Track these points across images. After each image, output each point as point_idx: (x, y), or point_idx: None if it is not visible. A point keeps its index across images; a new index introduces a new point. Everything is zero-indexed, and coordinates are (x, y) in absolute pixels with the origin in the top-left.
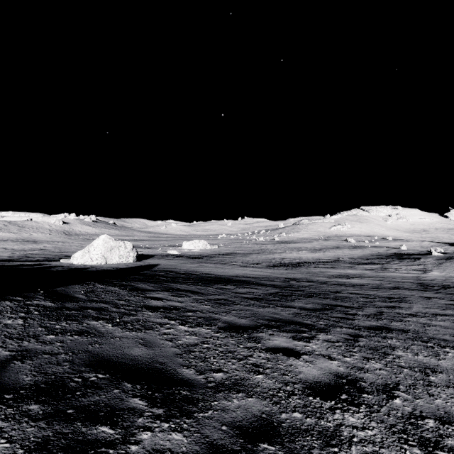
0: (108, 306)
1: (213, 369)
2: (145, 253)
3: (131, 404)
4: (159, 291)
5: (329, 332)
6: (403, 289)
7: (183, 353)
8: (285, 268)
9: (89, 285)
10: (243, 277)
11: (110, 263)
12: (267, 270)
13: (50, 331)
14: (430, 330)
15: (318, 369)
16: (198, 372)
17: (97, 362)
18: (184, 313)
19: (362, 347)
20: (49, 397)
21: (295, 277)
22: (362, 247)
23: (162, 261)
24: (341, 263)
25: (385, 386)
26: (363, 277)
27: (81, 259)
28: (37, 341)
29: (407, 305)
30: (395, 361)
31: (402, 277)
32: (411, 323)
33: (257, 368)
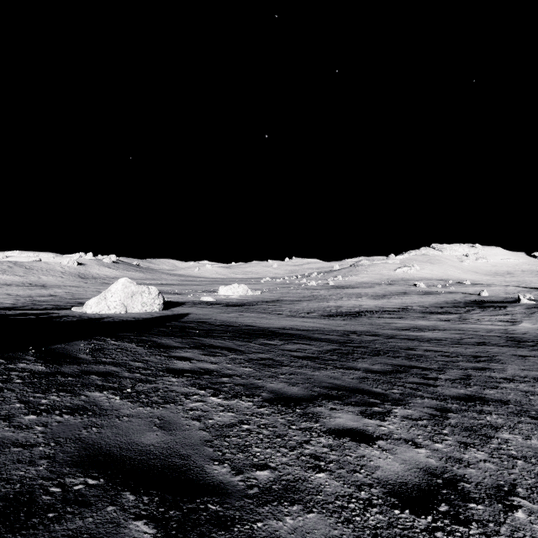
0: (119, 370)
1: (256, 465)
2: (174, 300)
3: (131, 533)
4: (187, 348)
5: (408, 404)
6: (491, 345)
7: (214, 439)
8: (342, 318)
9: (99, 341)
10: (292, 329)
11: (131, 312)
12: (320, 321)
13: (32, 409)
14: (536, 401)
15: (400, 463)
16: (234, 470)
17: (90, 458)
18: (217, 379)
19: (455, 427)
20: (2, 525)
21: (355, 330)
22: (435, 293)
23: (193, 309)
24: (410, 312)
25: (498, 490)
26: (439, 330)
27: (96, 308)
28: (8, 425)
29: (499, 366)
30: (502, 448)
31: (486, 330)
32: (509, 391)
33: (316, 462)
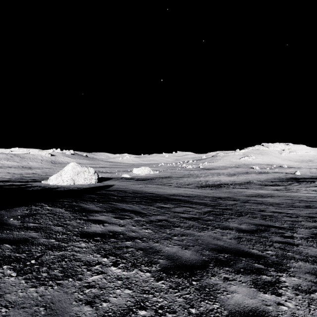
0: (37, 236)
1: None
2: (106, 176)
3: None
4: (104, 212)
5: (289, 270)
6: (316, 208)
7: None
8: (210, 188)
9: (37, 207)
10: (179, 195)
11: (77, 184)
12: (196, 190)
13: None
14: None
15: None
16: None
17: None
18: (121, 243)
19: None
20: None
21: (220, 196)
22: (266, 172)
23: (116, 182)
24: (252, 185)
25: None
26: (275, 196)
27: (55, 181)
28: None
29: None
30: None
31: (306, 197)
32: None
33: None
